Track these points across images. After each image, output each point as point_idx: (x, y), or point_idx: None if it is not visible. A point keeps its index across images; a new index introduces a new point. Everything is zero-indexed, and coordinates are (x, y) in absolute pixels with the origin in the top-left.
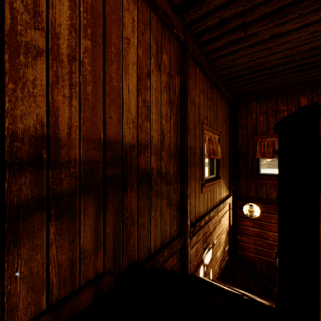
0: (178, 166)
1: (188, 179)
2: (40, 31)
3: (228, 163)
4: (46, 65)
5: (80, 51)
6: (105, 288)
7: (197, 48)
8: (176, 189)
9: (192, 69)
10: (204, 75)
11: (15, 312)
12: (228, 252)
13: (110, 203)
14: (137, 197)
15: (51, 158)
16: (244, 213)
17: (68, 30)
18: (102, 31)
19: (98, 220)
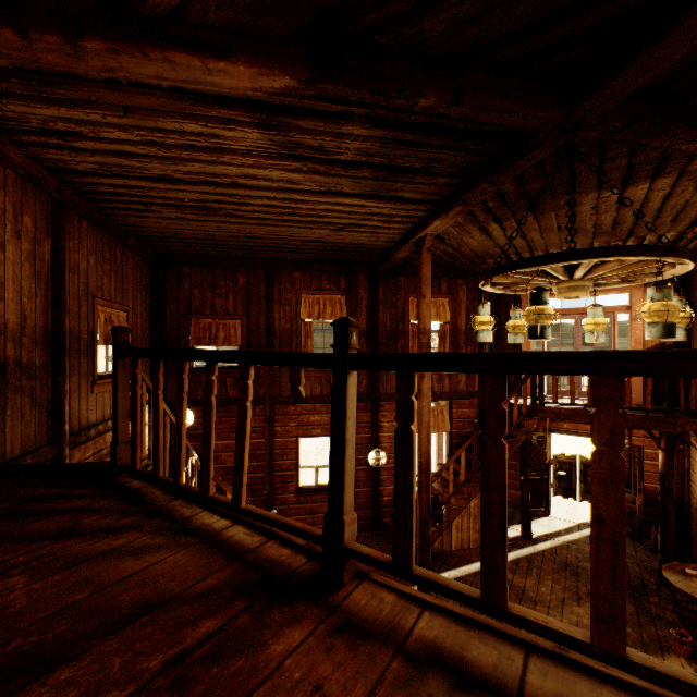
0: (49, 355)
1: (67, 373)
2: None
3: None
4: None
5: None
6: None
7: (82, 202)
8: (46, 386)
9: (75, 225)
10: (97, 229)
11: None
12: None
13: None
14: None
15: None
16: None
17: None
18: None
19: None
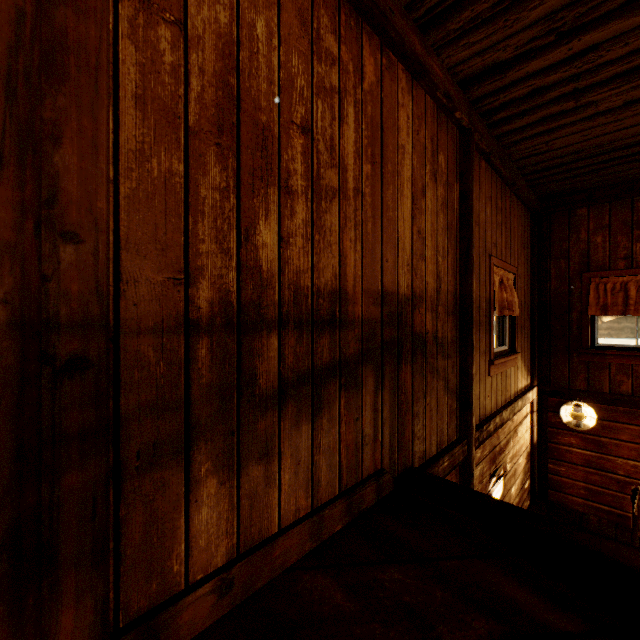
0: (457, 328)
1: (473, 351)
2: (334, 168)
3: (529, 325)
4: (338, 207)
5: (362, 180)
6: (385, 488)
7: (485, 132)
8: (454, 366)
9: (475, 166)
10: (492, 171)
11: (319, 487)
12: (530, 492)
13: (386, 378)
14: (412, 372)
15: (341, 317)
16: (562, 420)
17: (354, 158)
18: (379, 147)
19: (376, 399)
